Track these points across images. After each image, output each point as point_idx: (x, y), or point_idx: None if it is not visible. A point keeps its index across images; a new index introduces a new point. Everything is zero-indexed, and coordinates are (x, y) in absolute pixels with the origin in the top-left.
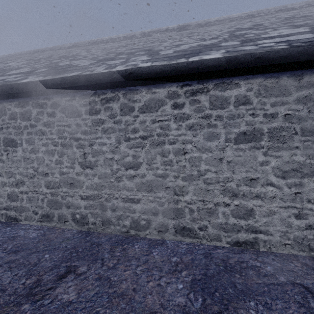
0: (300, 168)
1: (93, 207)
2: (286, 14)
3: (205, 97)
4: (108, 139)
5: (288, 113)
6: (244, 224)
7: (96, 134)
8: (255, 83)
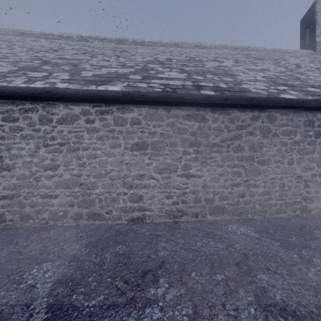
0: (169, 167)
1: (11, 206)
2: (195, 53)
3: (111, 116)
4: (27, 144)
5: (162, 132)
6: (136, 206)
7: (15, 140)
8: (143, 111)
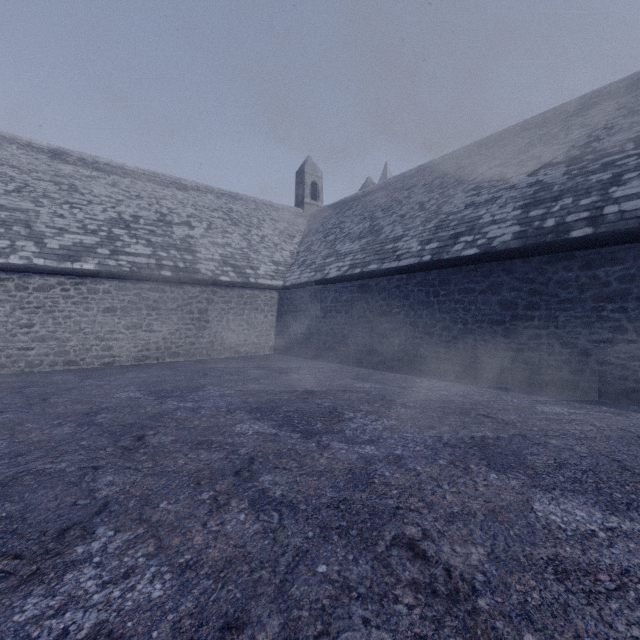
0: (135, 325)
1: None
2: (169, 203)
3: (85, 287)
4: (3, 307)
5: (130, 300)
6: (108, 354)
7: None
8: (114, 284)
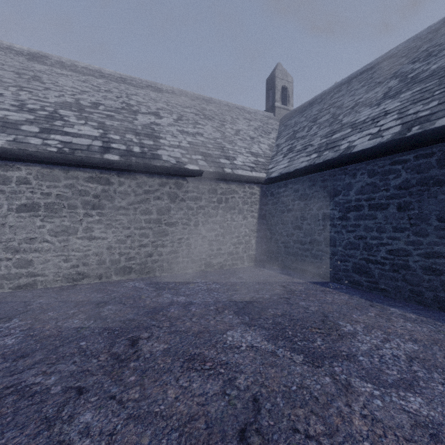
0: (67, 230)
1: None
2: (139, 98)
3: None
4: None
5: (59, 194)
6: (25, 272)
7: None
8: (34, 170)
